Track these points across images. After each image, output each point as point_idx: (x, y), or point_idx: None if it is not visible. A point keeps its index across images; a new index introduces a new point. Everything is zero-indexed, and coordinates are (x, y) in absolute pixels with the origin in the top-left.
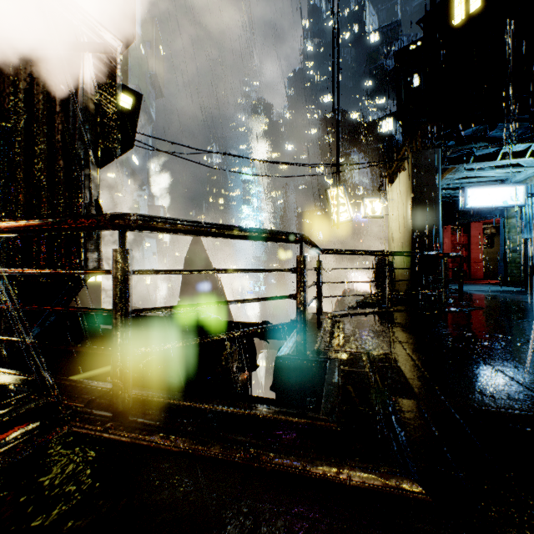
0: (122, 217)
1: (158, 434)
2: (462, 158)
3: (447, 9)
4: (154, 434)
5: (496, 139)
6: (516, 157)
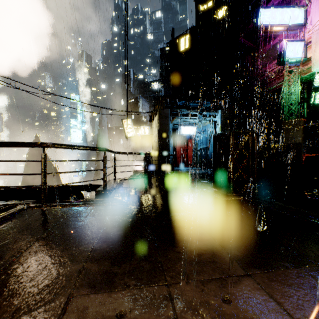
0: (44, 144)
1: (62, 205)
2: (178, 114)
3: (178, 42)
4: (60, 205)
5: (190, 108)
6: (196, 116)
